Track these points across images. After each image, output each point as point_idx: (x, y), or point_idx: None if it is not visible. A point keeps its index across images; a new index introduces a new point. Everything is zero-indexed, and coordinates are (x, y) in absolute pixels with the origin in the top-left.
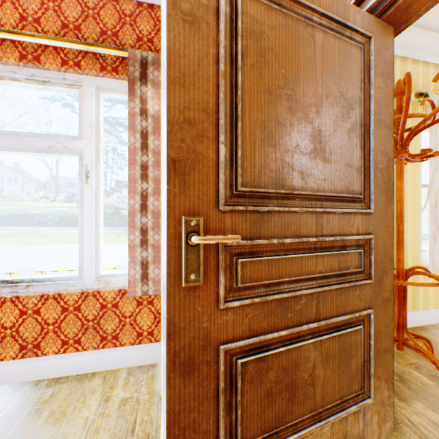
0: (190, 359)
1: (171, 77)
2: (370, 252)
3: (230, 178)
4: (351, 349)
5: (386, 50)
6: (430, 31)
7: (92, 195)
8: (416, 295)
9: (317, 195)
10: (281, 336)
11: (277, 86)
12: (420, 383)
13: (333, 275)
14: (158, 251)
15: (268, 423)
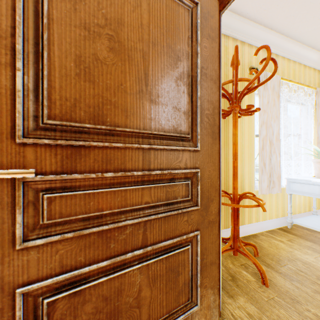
0: None
1: None
2: (198, 183)
3: (34, 109)
4: (179, 267)
5: (212, 18)
6: (259, 25)
7: None
8: (251, 212)
9: (144, 133)
10: (103, 266)
11: (97, 24)
12: (246, 280)
13: (162, 204)
14: None
15: None
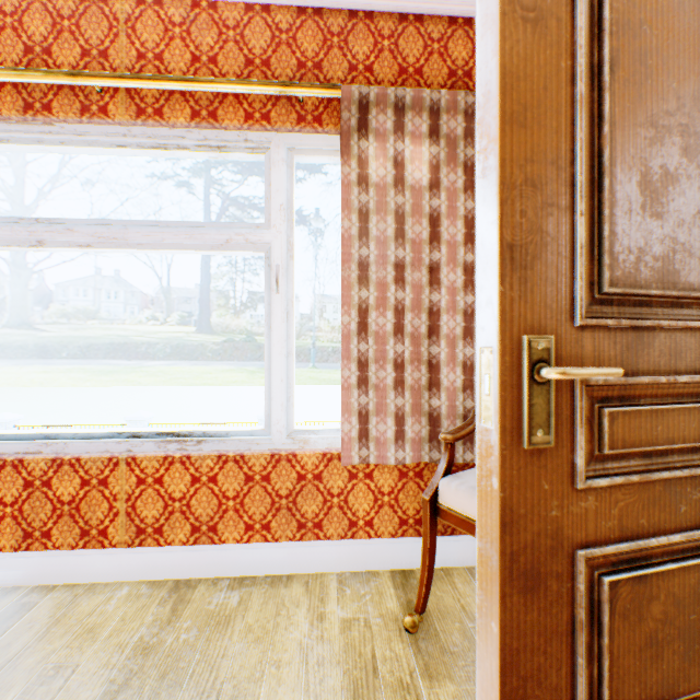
0: (532, 568)
1: (505, 112)
2: None
3: (588, 272)
4: None
5: None
6: None
7: (284, 311)
8: None
9: None
10: (668, 544)
11: (664, 112)
12: None
13: None
14: (384, 395)
15: (650, 691)
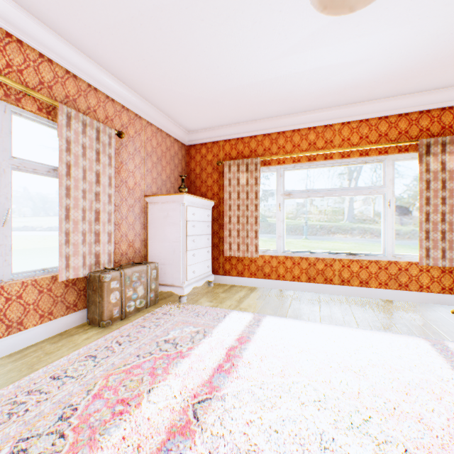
0: None
1: None
2: None
3: None
4: None
5: None
6: None
7: (390, 214)
8: None
9: None
10: None
11: None
12: None
13: None
14: (436, 243)
15: None
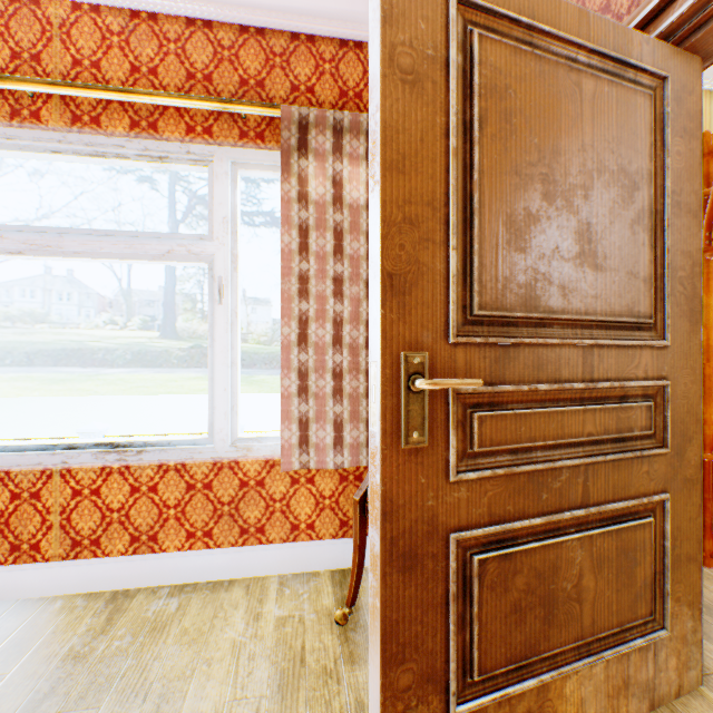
0: (410, 550)
1: (386, 160)
2: (665, 405)
3: (462, 297)
4: (635, 552)
5: (689, 95)
6: None
7: (227, 321)
8: None
9: (584, 321)
10: (533, 526)
11: (527, 163)
12: None
13: (607, 439)
14: (324, 403)
15: (515, 650)
